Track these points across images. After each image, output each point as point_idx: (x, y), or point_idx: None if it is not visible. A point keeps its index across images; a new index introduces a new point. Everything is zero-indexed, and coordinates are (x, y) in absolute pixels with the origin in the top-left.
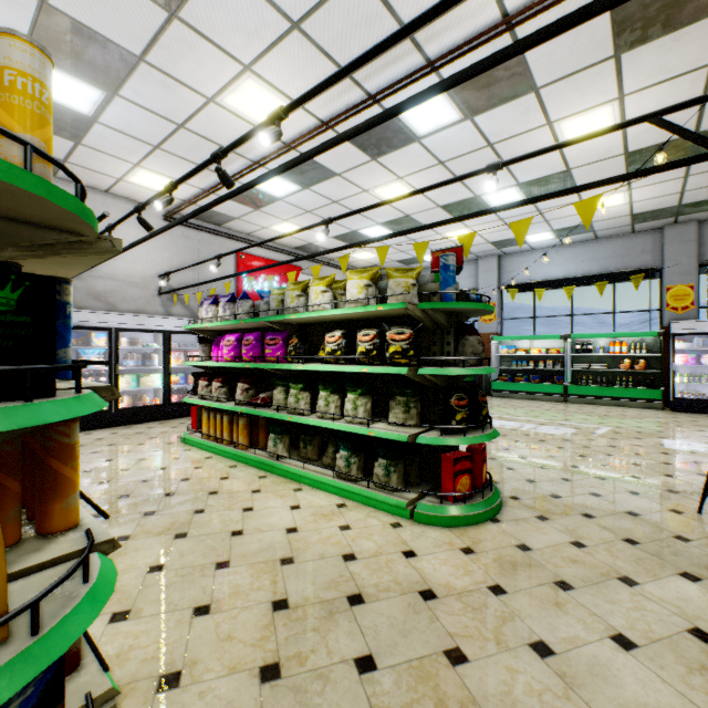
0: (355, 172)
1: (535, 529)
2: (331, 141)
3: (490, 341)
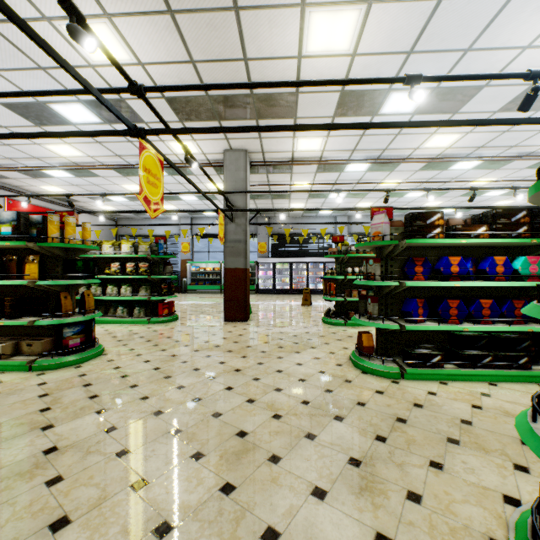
0: (113, 178)
1: (187, 321)
2: (126, 211)
3: (186, 263)
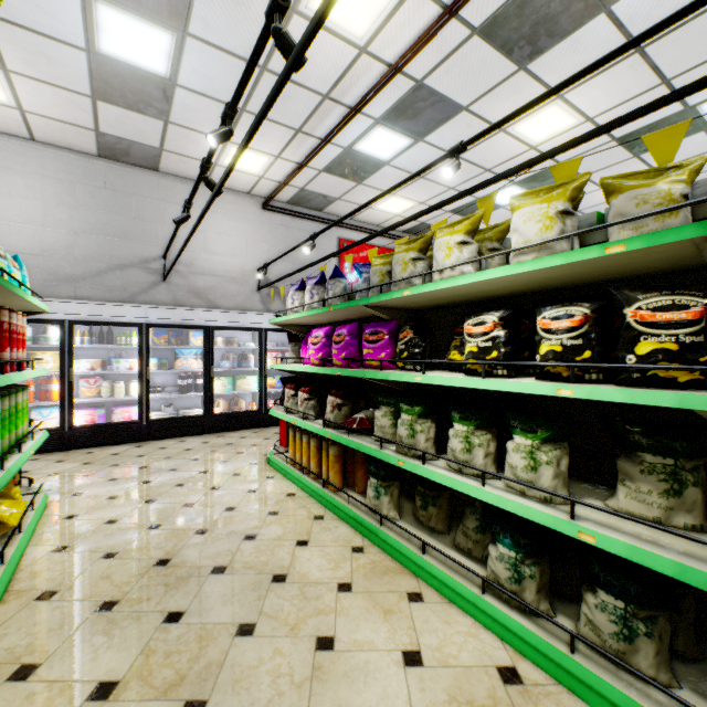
0: (490, 98)
1: None
2: None
3: None
